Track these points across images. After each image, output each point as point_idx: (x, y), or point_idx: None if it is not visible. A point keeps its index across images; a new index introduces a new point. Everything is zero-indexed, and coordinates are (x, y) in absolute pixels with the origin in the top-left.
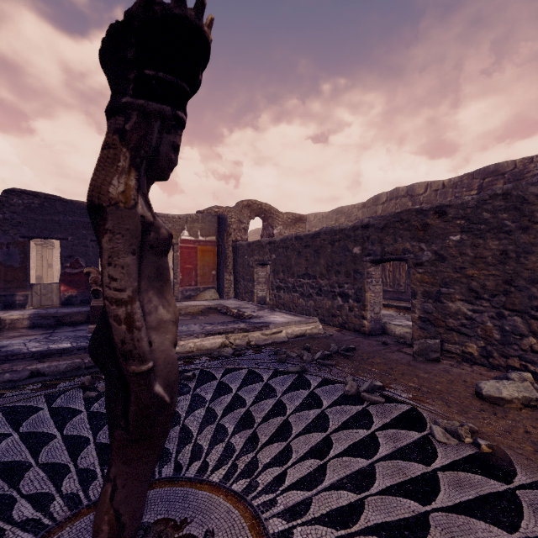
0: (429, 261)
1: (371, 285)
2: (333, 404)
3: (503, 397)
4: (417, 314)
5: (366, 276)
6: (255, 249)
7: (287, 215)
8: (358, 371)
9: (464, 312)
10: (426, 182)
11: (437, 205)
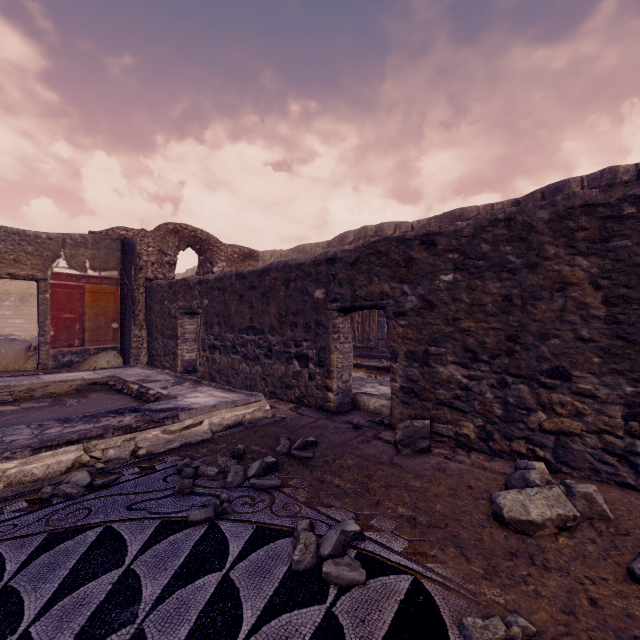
0: (414, 309)
1: (338, 343)
2: (264, 616)
3: (533, 519)
4: (398, 383)
5: (331, 330)
6: (179, 291)
7: (232, 248)
8: (319, 493)
9: (458, 379)
10: (395, 222)
11: (424, 232)
